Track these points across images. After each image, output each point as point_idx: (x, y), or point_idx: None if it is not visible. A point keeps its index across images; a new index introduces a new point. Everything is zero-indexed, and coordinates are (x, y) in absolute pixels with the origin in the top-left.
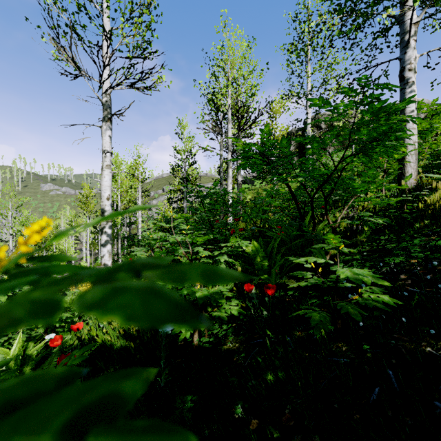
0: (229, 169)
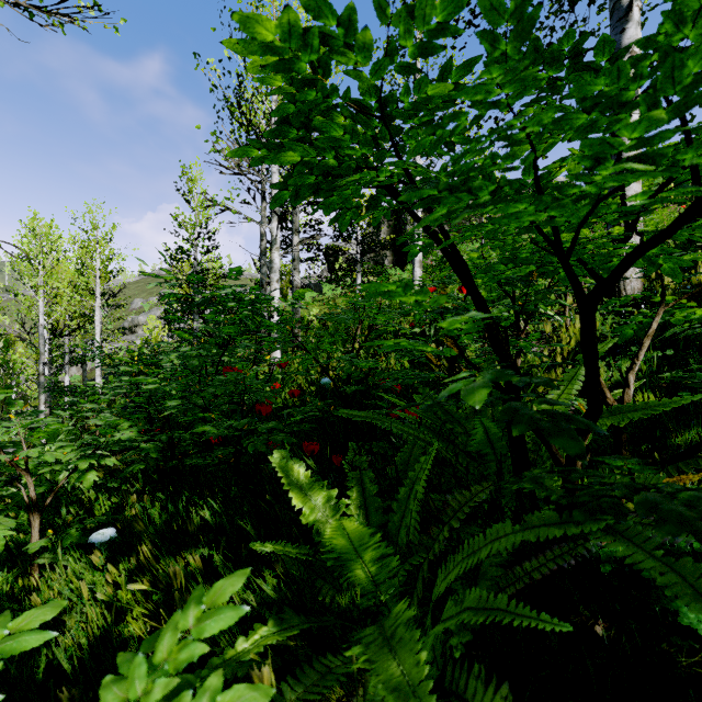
0: (274, 252)
